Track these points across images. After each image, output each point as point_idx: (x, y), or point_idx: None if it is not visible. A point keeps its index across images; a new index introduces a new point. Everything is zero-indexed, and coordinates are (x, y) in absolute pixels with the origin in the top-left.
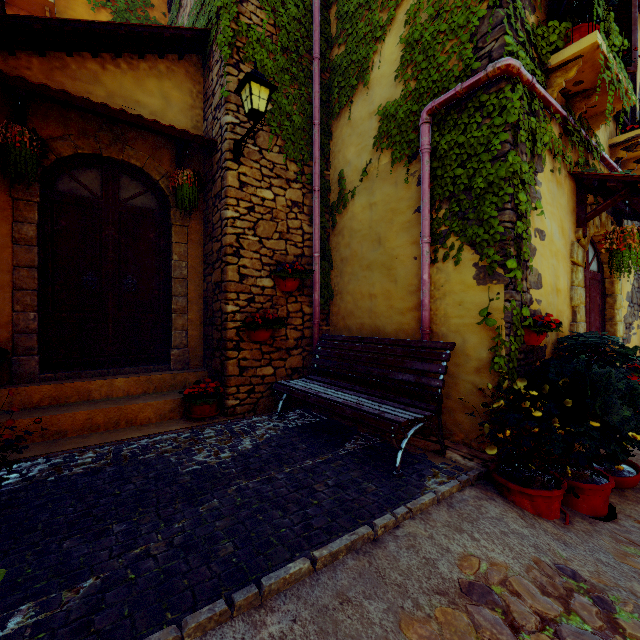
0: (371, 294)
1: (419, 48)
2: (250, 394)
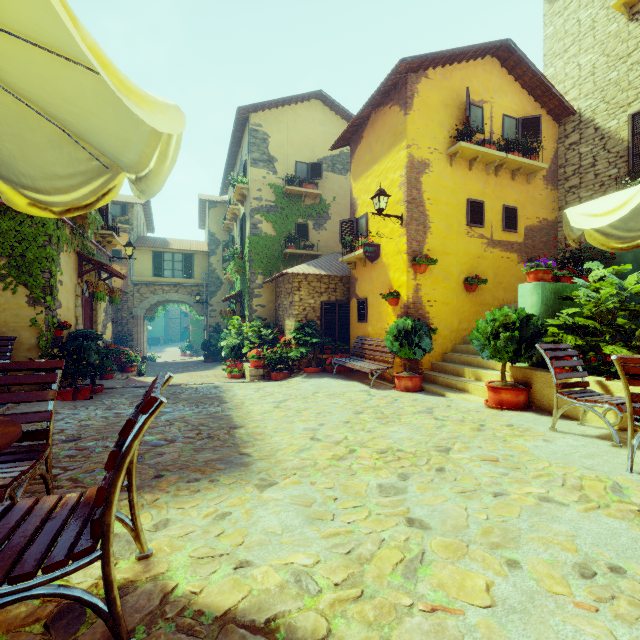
0: None
1: None
2: None
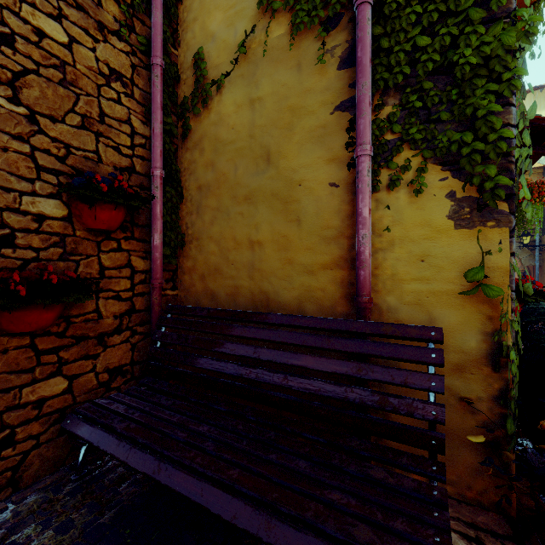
0: (253, 241)
1: None
2: (0, 451)
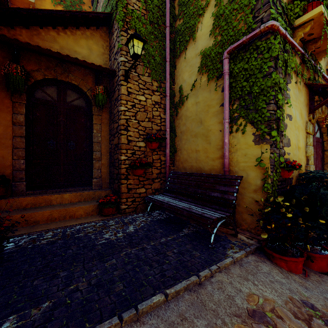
0: (196, 150)
1: (222, 18)
2: (133, 202)
